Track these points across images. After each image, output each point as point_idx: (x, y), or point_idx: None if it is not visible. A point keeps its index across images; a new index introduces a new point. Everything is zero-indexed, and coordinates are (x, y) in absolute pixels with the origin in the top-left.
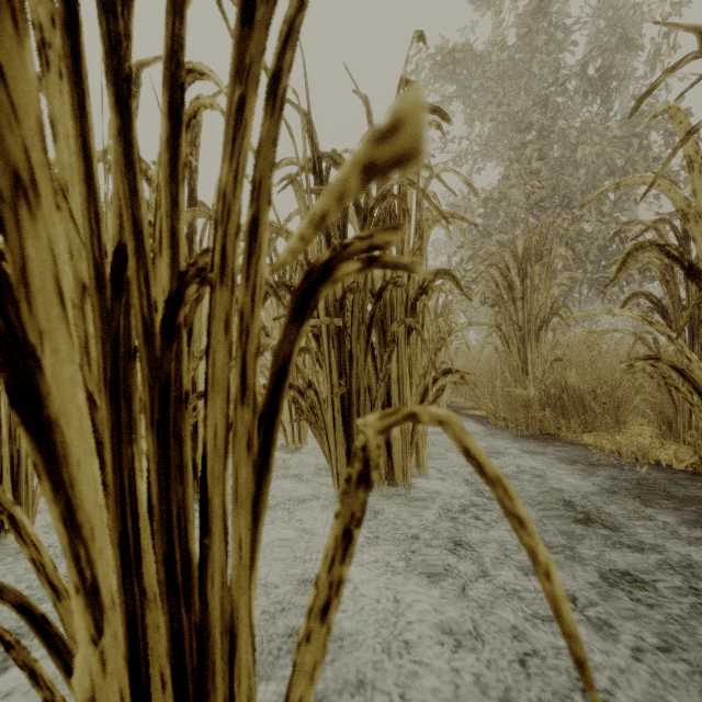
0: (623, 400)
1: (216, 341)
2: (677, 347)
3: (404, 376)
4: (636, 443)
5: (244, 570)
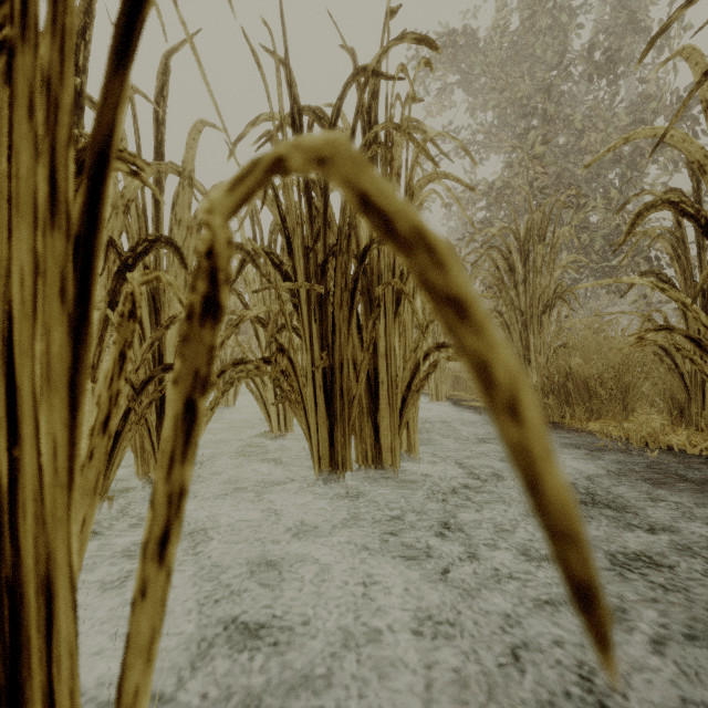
0: (631, 386)
1: (19, 137)
2: (692, 314)
3: (392, 349)
4: (646, 427)
5: (60, 492)
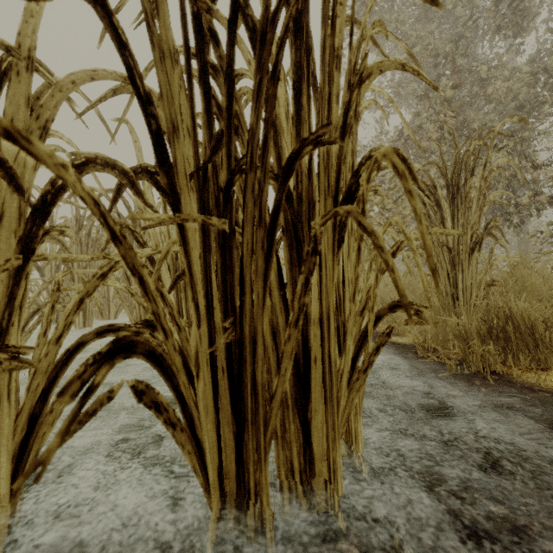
0: None
1: None
2: None
3: (330, 315)
4: None
5: None
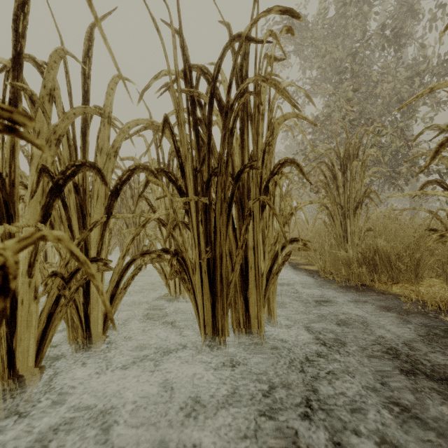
0: (421, 260)
1: None
2: None
3: (258, 244)
4: (438, 295)
5: None
